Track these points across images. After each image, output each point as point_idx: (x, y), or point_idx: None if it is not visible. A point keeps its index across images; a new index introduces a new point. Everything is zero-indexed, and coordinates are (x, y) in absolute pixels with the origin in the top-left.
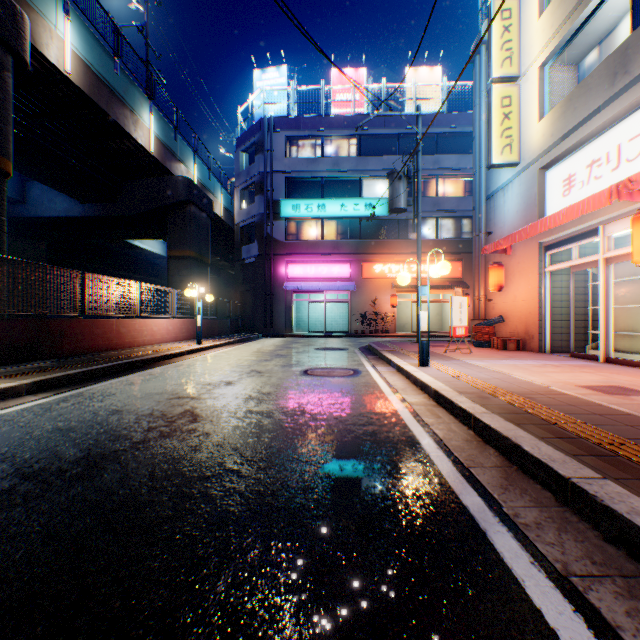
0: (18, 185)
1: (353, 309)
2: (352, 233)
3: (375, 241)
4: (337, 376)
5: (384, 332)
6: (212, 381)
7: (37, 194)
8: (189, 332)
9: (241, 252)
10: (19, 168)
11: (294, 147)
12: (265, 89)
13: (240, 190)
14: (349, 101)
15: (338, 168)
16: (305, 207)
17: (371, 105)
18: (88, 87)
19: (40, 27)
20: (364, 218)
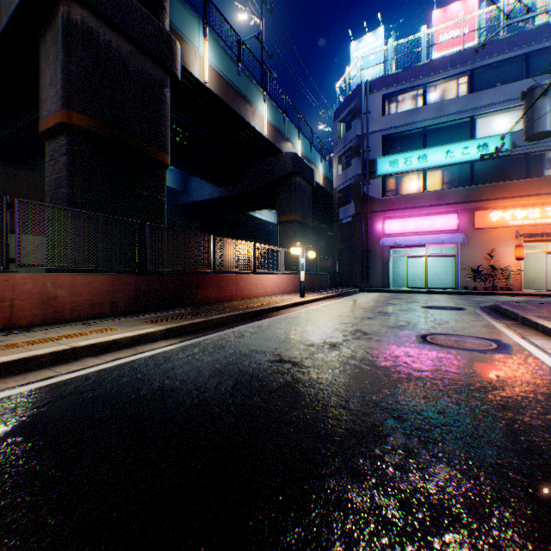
0: (183, 181)
1: (460, 263)
2: (459, 180)
3: (491, 185)
4: (474, 350)
5: (504, 289)
6: (314, 341)
7: (193, 185)
8: (293, 286)
9: (338, 213)
10: (181, 167)
11: (390, 104)
12: (361, 56)
13: (337, 157)
14: (455, 37)
15: (441, 113)
16: (403, 161)
17: (484, 34)
18: (219, 91)
19: (188, 52)
20: (486, 154)
